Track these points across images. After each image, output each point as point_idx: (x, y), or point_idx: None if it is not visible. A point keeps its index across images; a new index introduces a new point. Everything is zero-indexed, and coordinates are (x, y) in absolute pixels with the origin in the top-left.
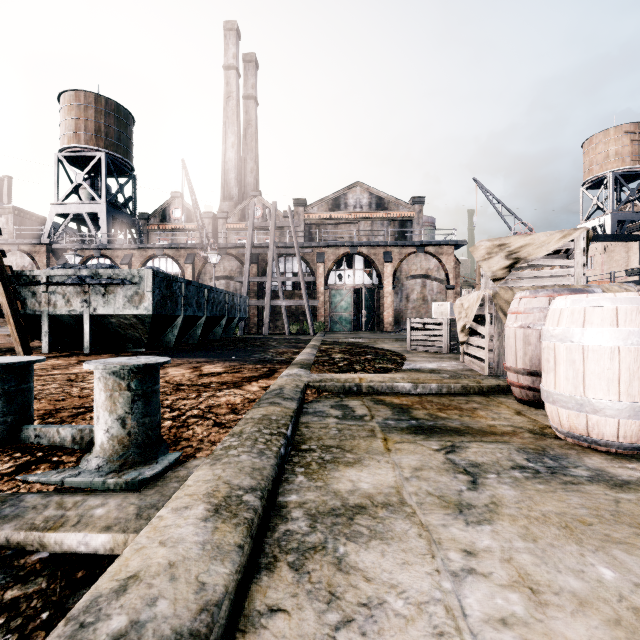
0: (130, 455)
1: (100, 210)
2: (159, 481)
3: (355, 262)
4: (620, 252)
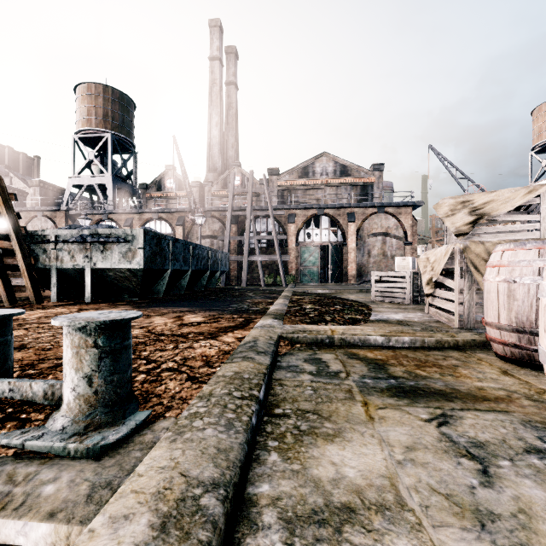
0: (96, 415)
1: (107, 181)
2: (122, 447)
3: (322, 222)
4: None
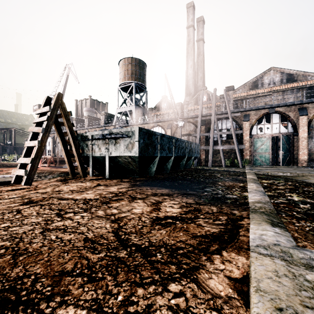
0: None
1: (133, 108)
2: None
3: (273, 118)
4: None
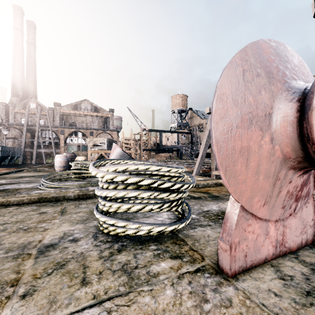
0: None
1: None
2: None
3: (78, 135)
4: (174, 136)
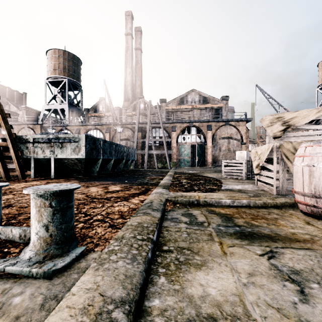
0: (51, 250)
1: (65, 107)
2: (66, 271)
3: (192, 130)
4: None
